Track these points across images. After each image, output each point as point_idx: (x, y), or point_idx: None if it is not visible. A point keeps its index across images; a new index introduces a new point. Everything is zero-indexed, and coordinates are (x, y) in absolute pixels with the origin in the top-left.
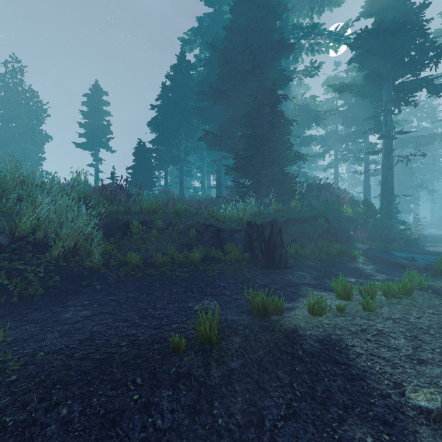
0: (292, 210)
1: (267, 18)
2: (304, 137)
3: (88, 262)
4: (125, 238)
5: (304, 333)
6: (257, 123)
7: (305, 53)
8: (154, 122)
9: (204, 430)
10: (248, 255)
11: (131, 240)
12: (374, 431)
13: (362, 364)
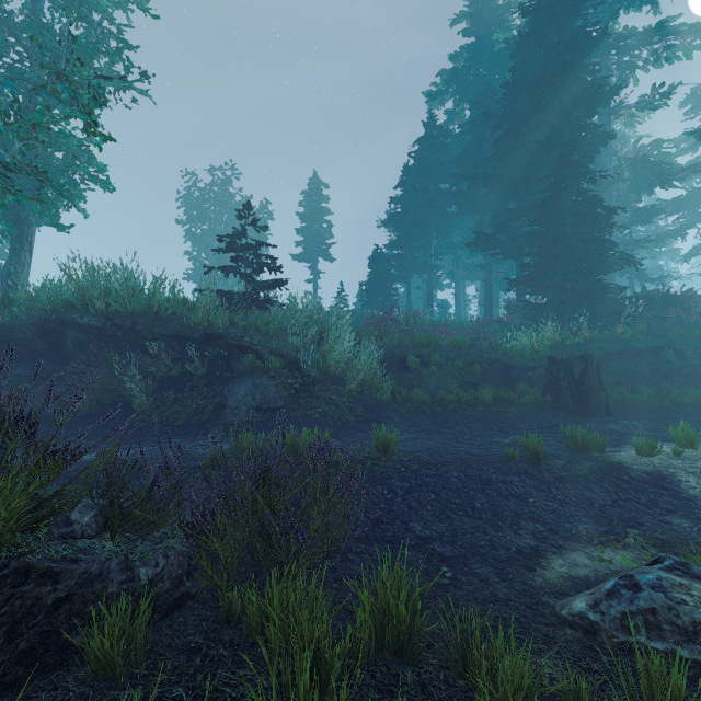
0: (615, 340)
1: (573, 64)
2: (639, 210)
3: (379, 396)
4: (401, 374)
5: (630, 467)
6: (558, 219)
7: (641, 68)
8: (392, 219)
9: (549, 499)
10: (552, 399)
11: (408, 376)
12: (692, 523)
13: (693, 493)
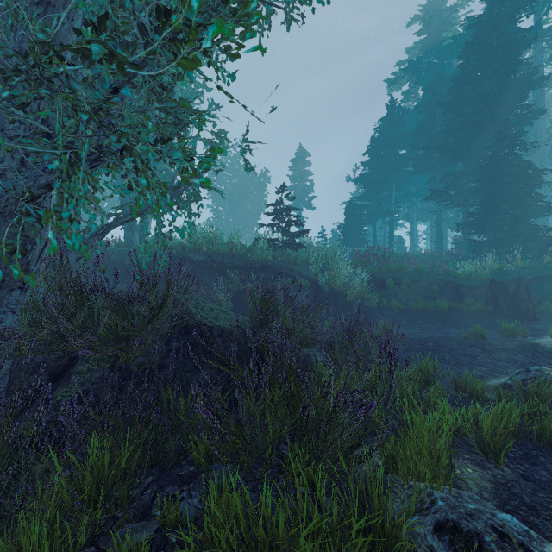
0: (543, 267)
1: (509, 64)
2: None
3: (369, 304)
4: (381, 291)
5: (544, 345)
6: (497, 179)
7: None
8: (361, 178)
9: (489, 358)
10: (491, 308)
11: (386, 292)
12: None
13: None
